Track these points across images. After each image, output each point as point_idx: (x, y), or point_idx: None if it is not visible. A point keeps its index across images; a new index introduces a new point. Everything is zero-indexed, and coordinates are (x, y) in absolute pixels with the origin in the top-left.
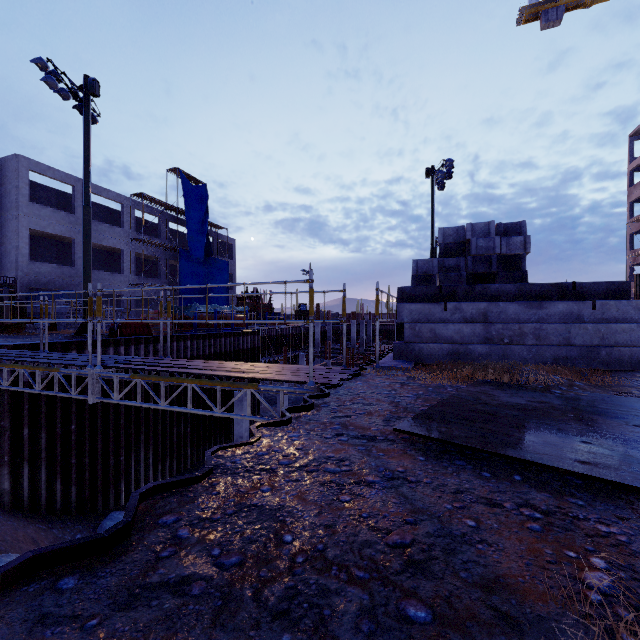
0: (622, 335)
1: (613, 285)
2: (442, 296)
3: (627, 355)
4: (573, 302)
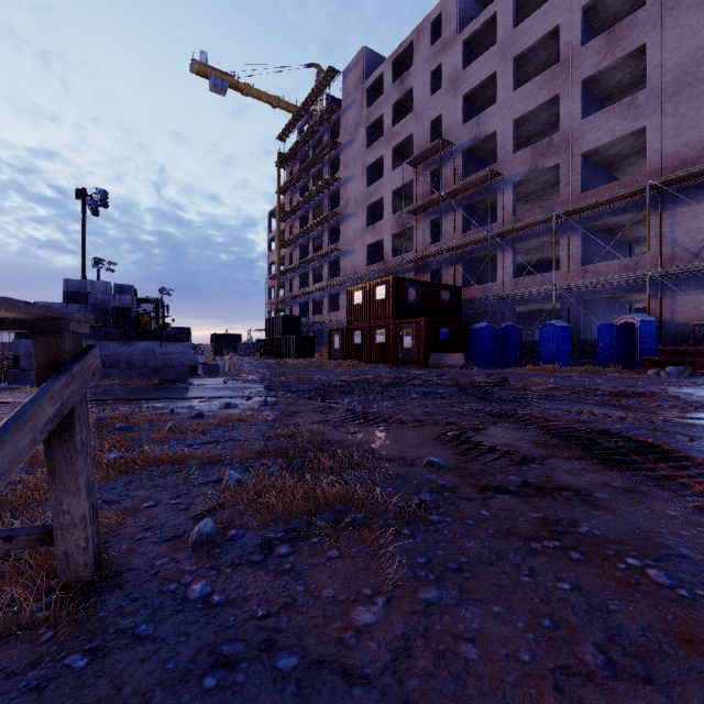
0: (175, 361)
1: (178, 333)
2: None
3: (177, 371)
4: (150, 342)
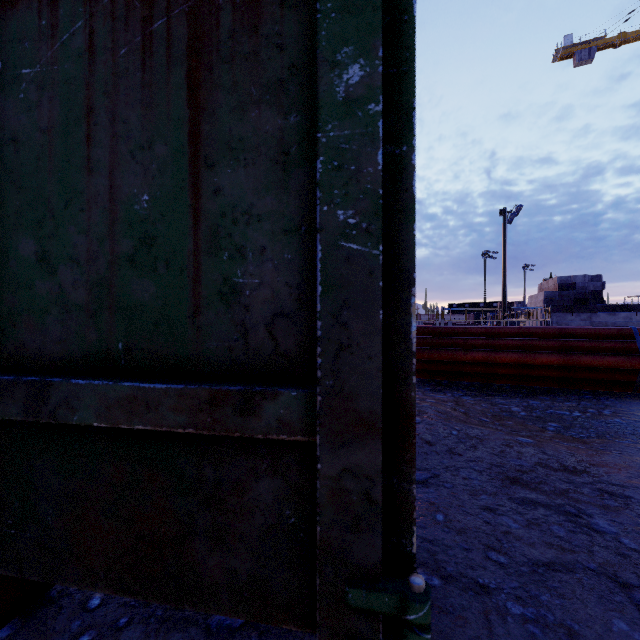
0: None
1: None
2: (566, 309)
3: None
4: (628, 313)
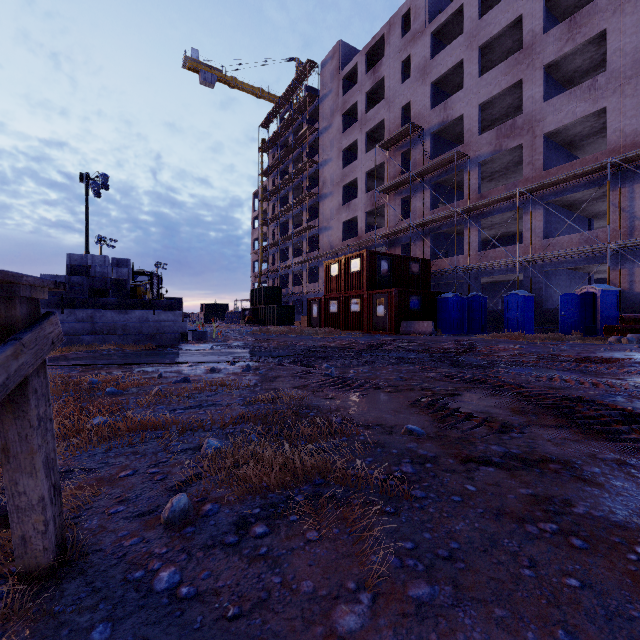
0: (167, 328)
1: (169, 302)
2: (64, 304)
3: (169, 337)
4: (144, 311)
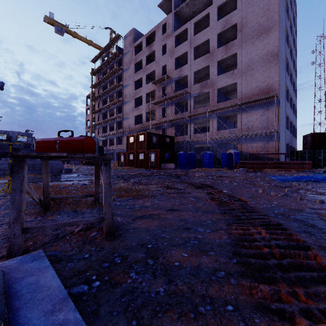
0: (54, 167)
1: None
2: None
3: (55, 171)
4: None
